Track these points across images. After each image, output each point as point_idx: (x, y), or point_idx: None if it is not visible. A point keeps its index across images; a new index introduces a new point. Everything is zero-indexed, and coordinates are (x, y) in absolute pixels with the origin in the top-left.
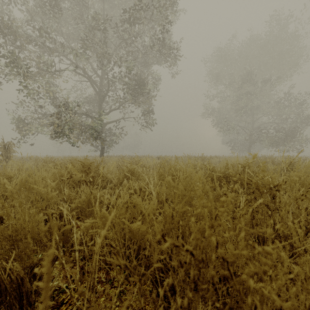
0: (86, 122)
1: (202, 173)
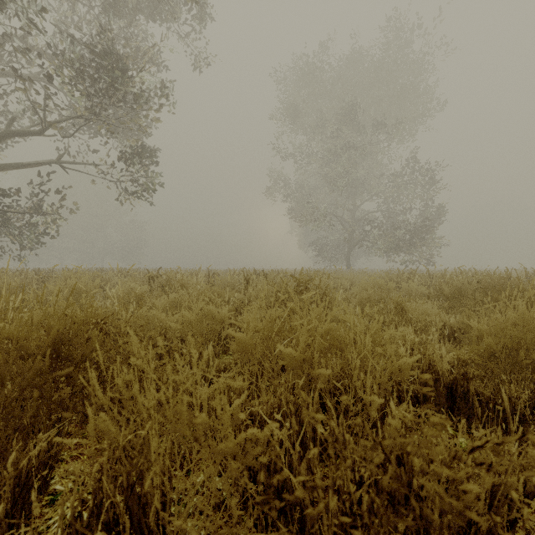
0: None
1: None
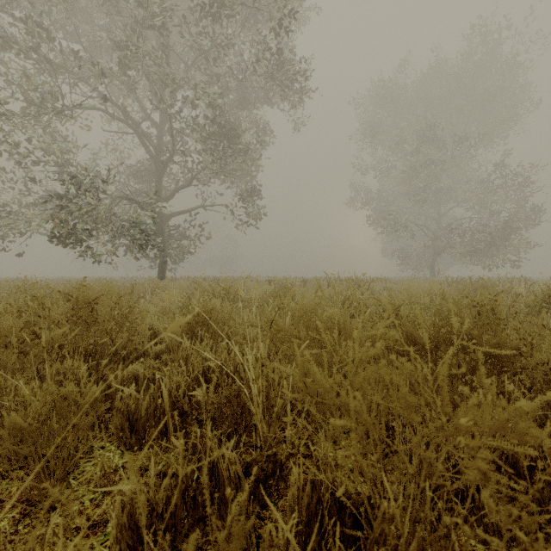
0: (128, 211)
1: (386, 325)
